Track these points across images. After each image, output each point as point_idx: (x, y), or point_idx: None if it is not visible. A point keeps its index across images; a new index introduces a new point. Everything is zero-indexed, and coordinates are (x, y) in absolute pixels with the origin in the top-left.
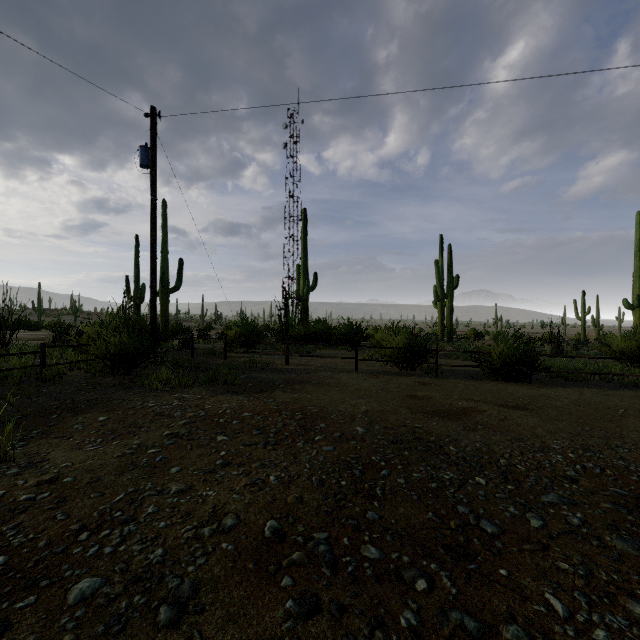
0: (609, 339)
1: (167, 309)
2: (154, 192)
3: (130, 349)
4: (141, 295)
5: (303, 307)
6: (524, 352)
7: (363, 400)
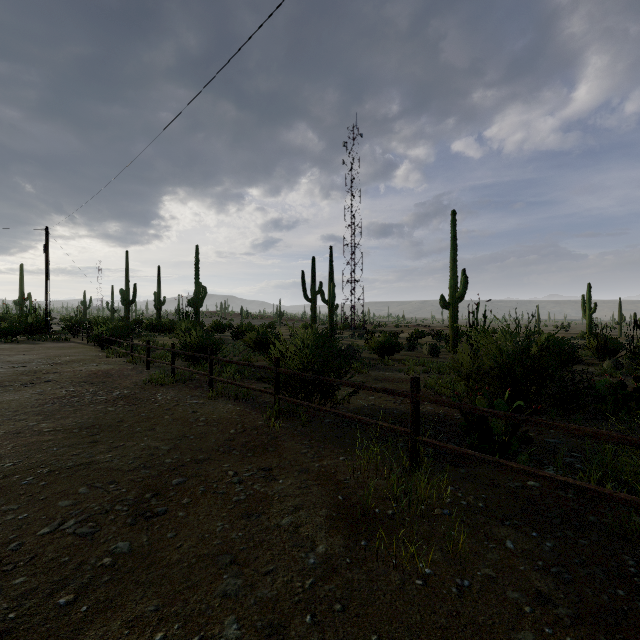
0: (255, 333)
1: (128, 313)
2: (47, 264)
3: (3, 330)
4: (159, 304)
5: (195, 311)
6: (106, 335)
7: (8, 347)
